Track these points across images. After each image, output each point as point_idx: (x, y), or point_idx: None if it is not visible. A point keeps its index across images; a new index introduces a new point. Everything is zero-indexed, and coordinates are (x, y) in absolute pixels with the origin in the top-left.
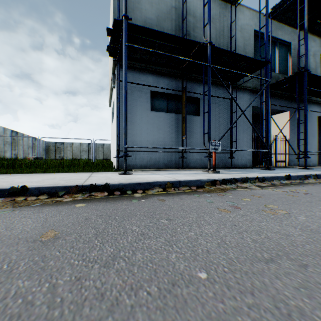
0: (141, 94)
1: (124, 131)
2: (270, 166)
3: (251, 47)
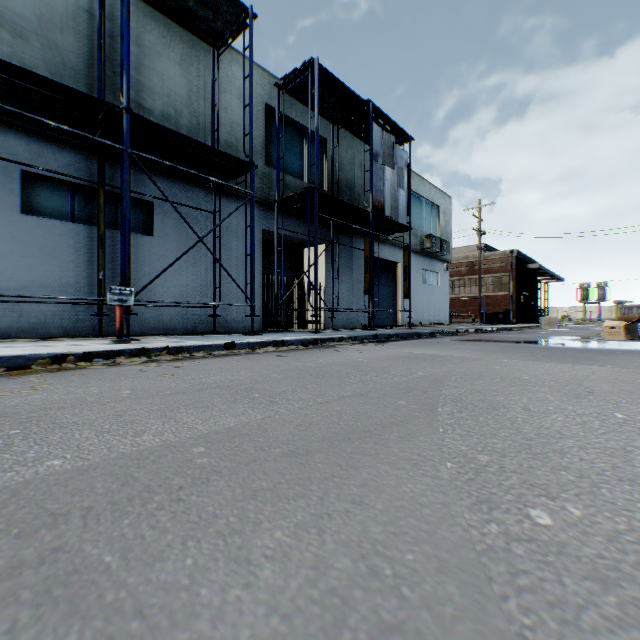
0: None
1: None
2: (293, 330)
3: (260, 131)
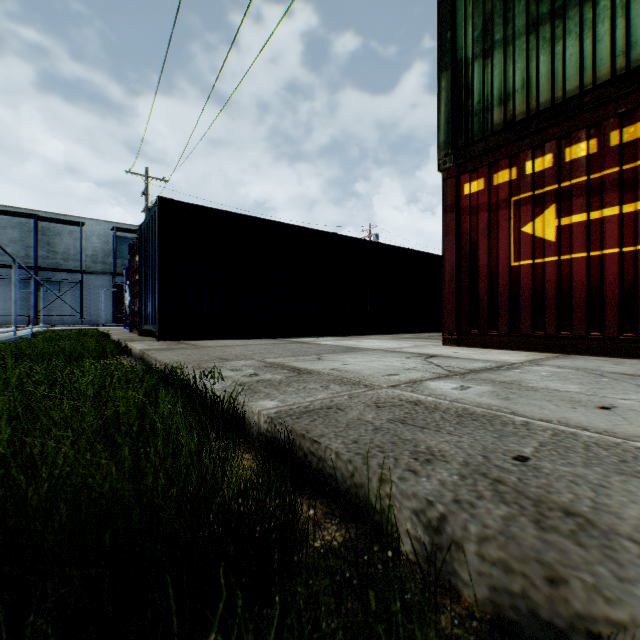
0: (10, 281)
1: None
2: None
3: (110, 246)
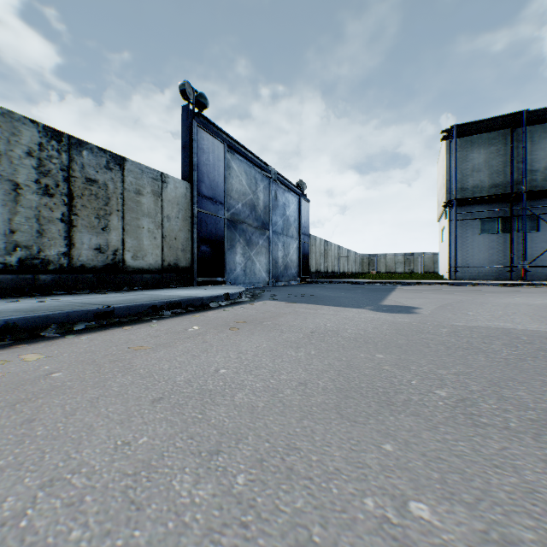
0: (469, 223)
1: (454, 259)
2: None
3: None
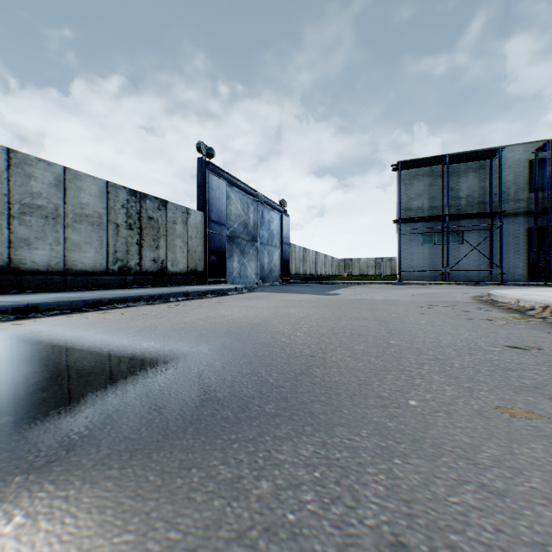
0: (414, 236)
1: (399, 264)
2: None
3: (524, 177)
